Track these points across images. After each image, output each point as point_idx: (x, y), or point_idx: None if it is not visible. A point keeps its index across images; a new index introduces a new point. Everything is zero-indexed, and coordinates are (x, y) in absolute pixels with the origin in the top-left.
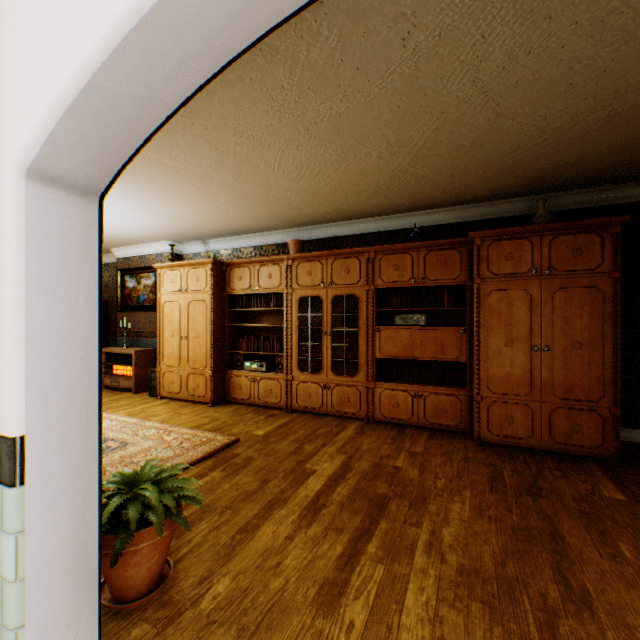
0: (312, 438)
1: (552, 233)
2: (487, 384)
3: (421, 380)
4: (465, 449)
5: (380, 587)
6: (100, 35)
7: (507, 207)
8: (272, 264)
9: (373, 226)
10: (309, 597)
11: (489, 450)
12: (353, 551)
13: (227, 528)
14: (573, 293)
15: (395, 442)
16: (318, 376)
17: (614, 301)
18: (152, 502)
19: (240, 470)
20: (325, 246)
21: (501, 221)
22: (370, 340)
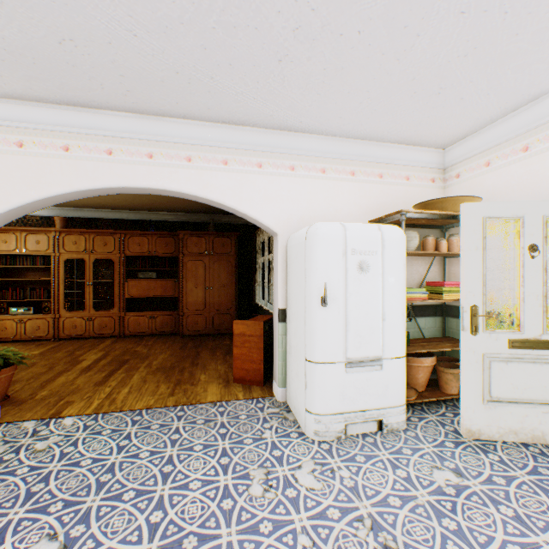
0: (81, 349)
1: (214, 236)
2: (187, 306)
3: (155, 309)
4: (176, 339)
5: (124, 377)
6: (33, 198)
7: (201, 217)
8: (41, 233)
9: (125, 215)
10: (92, 385)
11: (187, 338)
12: (112, 373)
13: (36, 383)
14: (222, 263)
15: (138, 342)
16: (83, 313)
17: (236, 267)
18: (8, 357)
19: (31, 367)
20: (88, 223)
21: (199, 224)
22: (122, 287)
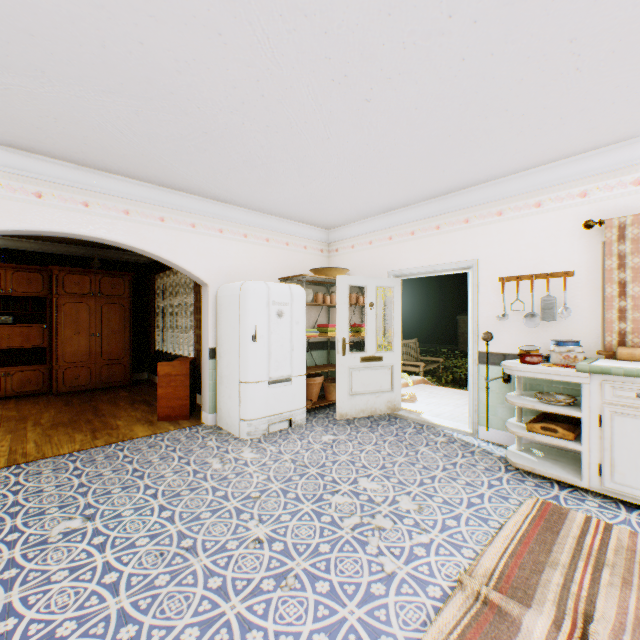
0: None
1: (103, 275)
2: (65, 358)
3: (10, 364)
4: (50, 399)
5: (14, 437)
6: None
7: (78, 250)
8: None
9: None
10: None
11: (66, 396)
12: None
13: None
14: (113, 306)
15: None
16: None
17: (131, 311)
18: None
19: None
20: None
21: (74, 258)
22: None
